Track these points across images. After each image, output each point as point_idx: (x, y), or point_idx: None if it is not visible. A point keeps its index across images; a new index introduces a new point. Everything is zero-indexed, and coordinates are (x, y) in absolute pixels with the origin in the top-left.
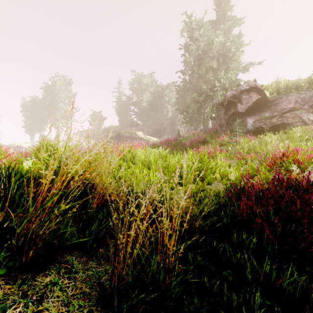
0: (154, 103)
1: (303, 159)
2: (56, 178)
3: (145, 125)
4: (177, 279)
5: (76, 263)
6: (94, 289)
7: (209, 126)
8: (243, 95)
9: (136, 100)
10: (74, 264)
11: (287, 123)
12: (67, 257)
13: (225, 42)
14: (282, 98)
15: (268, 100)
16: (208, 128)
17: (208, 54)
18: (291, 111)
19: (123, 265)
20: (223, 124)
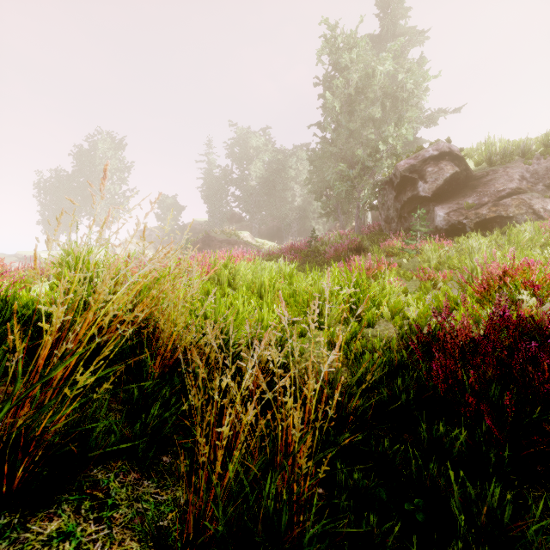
0: (270, 181)
1: (542, 280)
2: (80, 318)
3: (254, 220)
4: (317, 528)
5: (116, 487)
6: (148, 542)
7: (367, 222)
8: (429, 166)
9: (239, 176)
10: (110, 490)
11: (506, 217)
12: (99, 474)
13: (395, 72)
14: (497, 172)
15: (472, 175)
16: (365, 226)
17: (366, 94)
18: (513, 195)
19: (206, 496)
20: (393, 218)
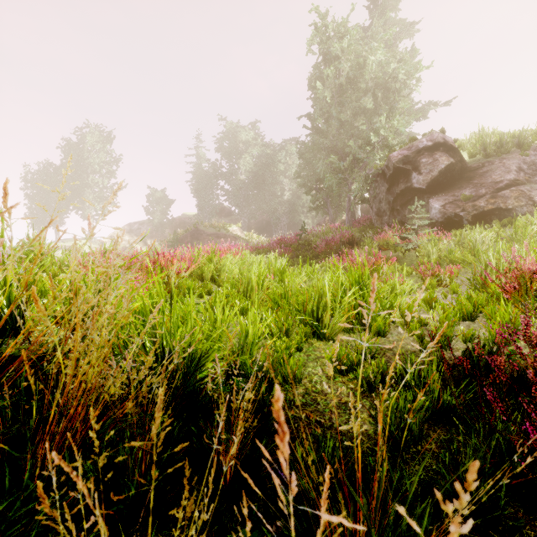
0: (259, 175)
1: None
2: None
3: (244, 214)
4: None
5: None
6: None
7: (357, 216)
8: (423, 157)
9: (228, 170)
10: None
11: (505, 209)
12: None
13: (387, 62)
14: (493, 163)
15: (467, 167)
16: (355, 219)
17: (357, 85)
18: (512, 187)
19: None
20: (385, 211)
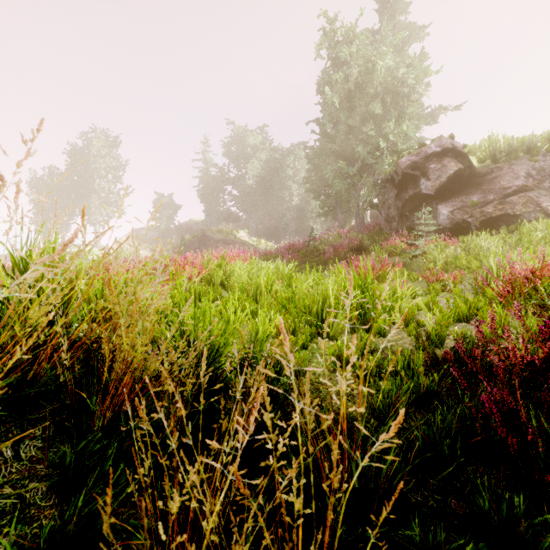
0: (267, 180)
1: None
2: None
3: (251, 219)
4: None
5: None
6: None
7: (366, 222)
8: (431, 162)
9: (236, 175)
10: None
11: (513, 215)
12: None
13: (396, 67)
14: (502, 169)
15: (476, 173)
16: (364, 225)
17: (366, 90)
18: (520, 193)
19: None
20: (394, 217)
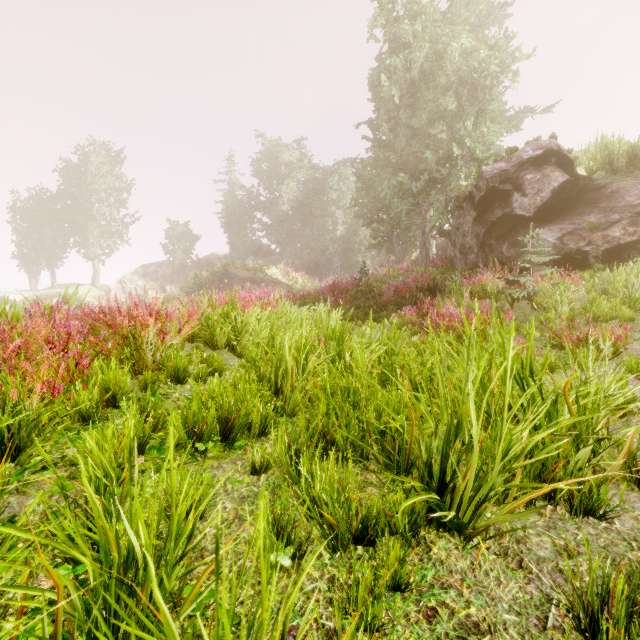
0: (306, 205)
1: None
2: None
3: (286, 253)
4: None
5: None
6: None
7: (431, 255)
8: (528, 172)
9: (267, 198)
10: None
11: None
12: None
13: (475, 49)
14: (624, 180)
15: (587, 186)
16: (428, 259)
17: (433, 82)
18: None
19: None
20: (472, 247)
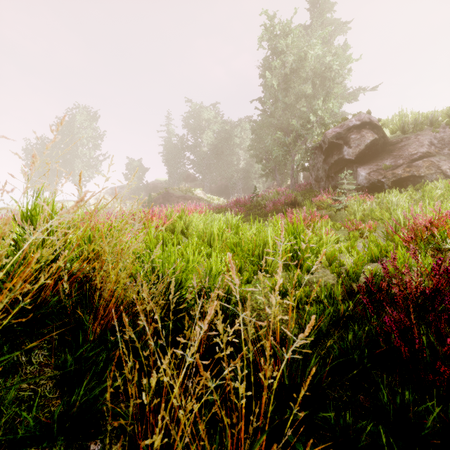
0: (219, 147)
1: None
2: None
3: (206, 179)
4: None
5: None
6: None
7: (299, 181)
8: (352, 133)
9: (193, 143)
10: None
11: (418, 176)
12: None
13: (324, 56)
14: (409, 139)
15: (388, 142)
16: (298, 184)
17: (299, 74)
18: (424, 158)
19: None
20: (322, 177)
